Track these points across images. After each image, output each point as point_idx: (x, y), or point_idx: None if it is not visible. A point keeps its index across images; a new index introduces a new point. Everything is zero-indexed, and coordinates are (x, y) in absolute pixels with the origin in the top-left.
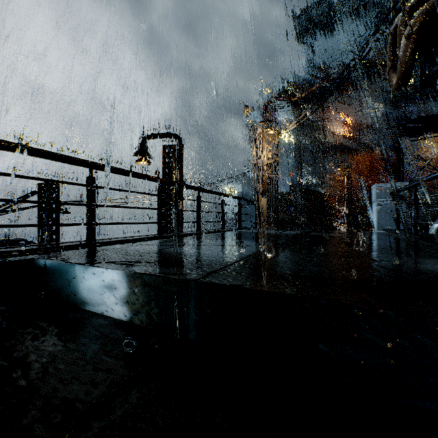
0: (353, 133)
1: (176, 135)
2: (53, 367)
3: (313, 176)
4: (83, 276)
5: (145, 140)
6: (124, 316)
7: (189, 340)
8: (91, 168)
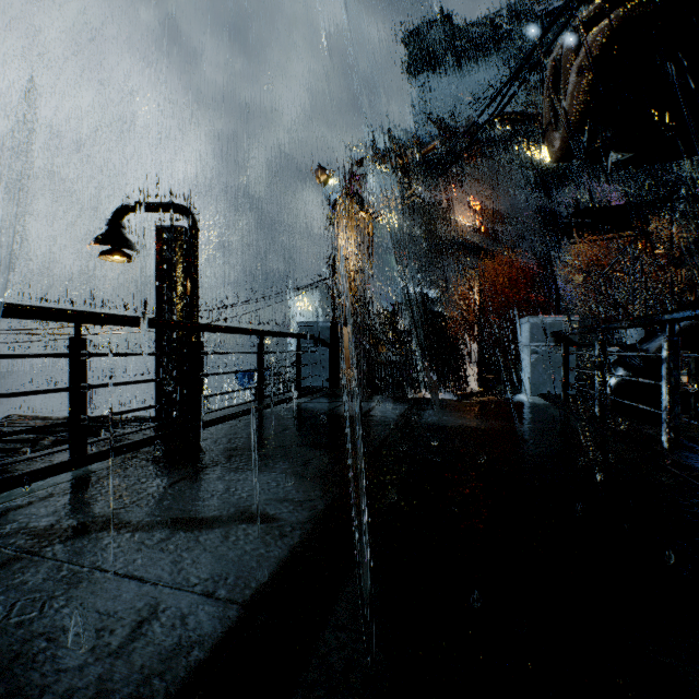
0: (485, 224)
1: (185, 209)
2: None
3: (429, 286)
4: None
5: (120, 214)
6: None
7: None
8: None
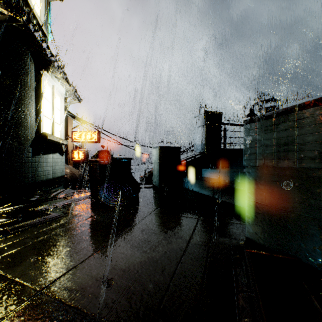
0: None
1: (275, 99)
2: None
3: None
4: None
5: (253, 107)
6: None
7: None
8: None
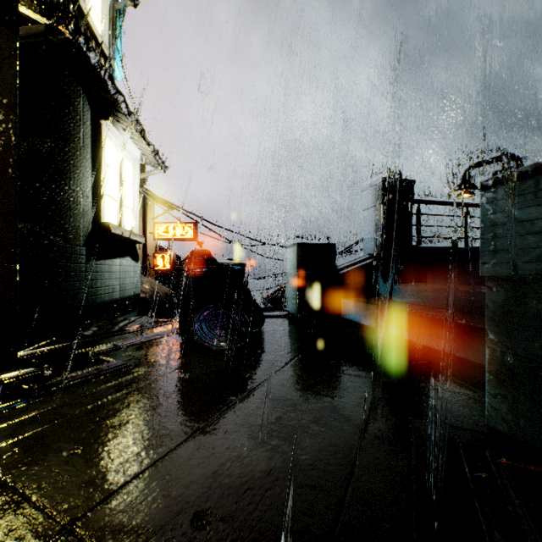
0: None
1: (512, 156)
2: None
3: None
4: None
5: (468, 171)
6: None
7: None
8: (467, 206)
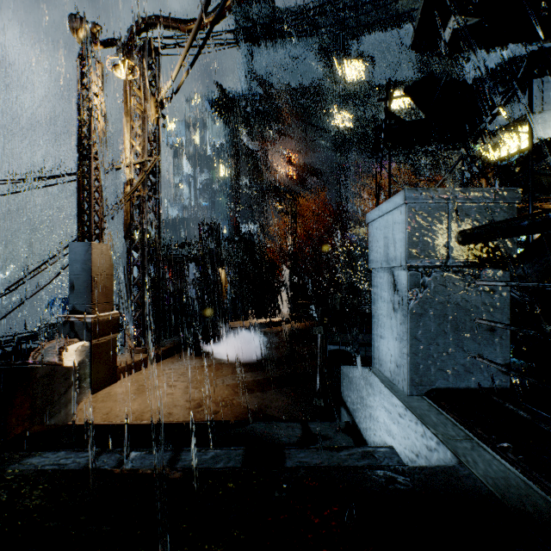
0: (297, 173)
1: None
2: None
3: (252, 222)
4: None
5: None
6: None
7: None
8: None
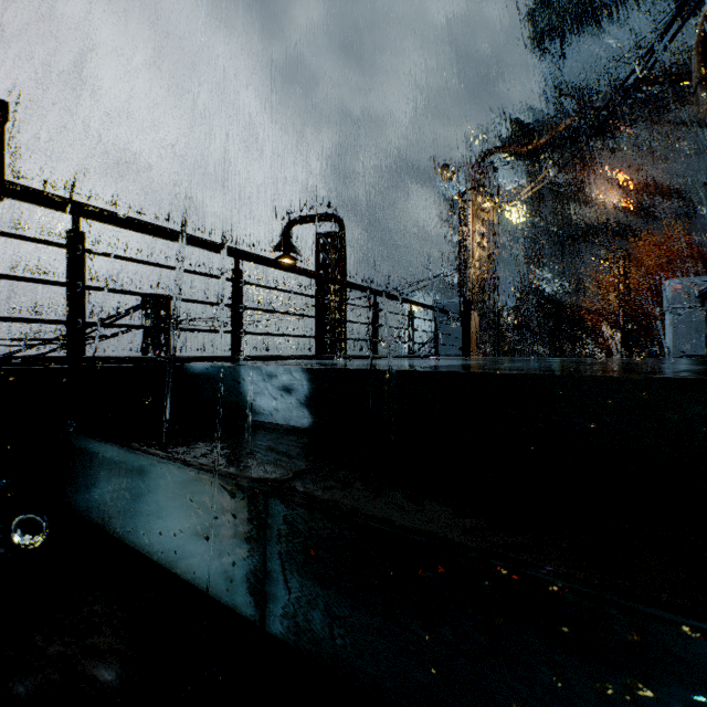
0: (635, 201)
1: (336, 217)
2: (248, 450)
3: (561, 278)
4: (251, 380)
5: (289, 227)
6: (306, 422)
7: (390, 441)
8: (237, 257)
